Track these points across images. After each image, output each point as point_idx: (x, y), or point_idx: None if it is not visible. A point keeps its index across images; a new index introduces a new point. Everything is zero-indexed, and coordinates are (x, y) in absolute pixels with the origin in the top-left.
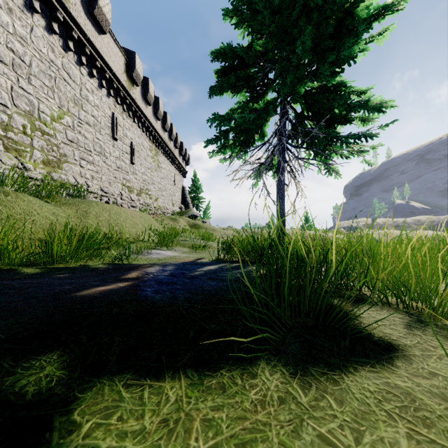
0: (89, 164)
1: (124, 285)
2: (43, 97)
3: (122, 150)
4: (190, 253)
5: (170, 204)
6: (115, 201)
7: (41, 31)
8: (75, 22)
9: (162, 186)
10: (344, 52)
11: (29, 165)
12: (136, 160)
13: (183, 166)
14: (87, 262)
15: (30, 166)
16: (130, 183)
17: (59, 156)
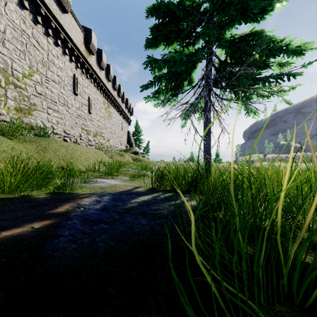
0: (54, 112)
1: (40, 227)
2: (15, 58)
3: (82, 103)
4: (130, 182)
5: (118, 144)
6: (76, 141)
7: (14, 6)
8: (43, 1)
9: (113, 130)
10: None
11: (2, 111)
12: (92, 111)
13: (128, 116)
14: (33, 191)
15: (3, 111)
16: (88, 128)
17: (29, 105)
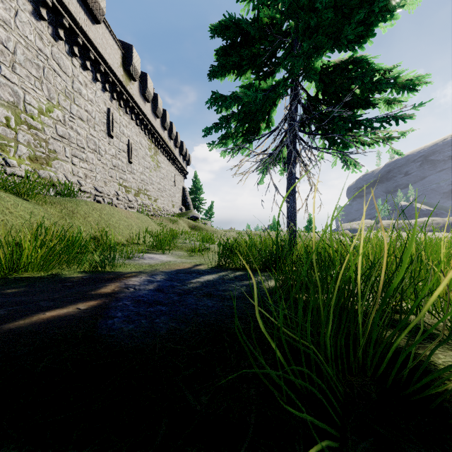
0: (82, 161)
1: (87, 308)
2: (29, 88)
3: (119, 148)
4: (188, 258)
5: (170, 205)
6: (111, 202)
7: (27, 16)
8: (66, 8)
9: (162, 187)
10: (379, 3)
11: (12, 161)
12: (133, 159)
13: (183, 167)
14: (63, 269)
15: (14, 162)
16: (127, 183)
17: (48, 152)
